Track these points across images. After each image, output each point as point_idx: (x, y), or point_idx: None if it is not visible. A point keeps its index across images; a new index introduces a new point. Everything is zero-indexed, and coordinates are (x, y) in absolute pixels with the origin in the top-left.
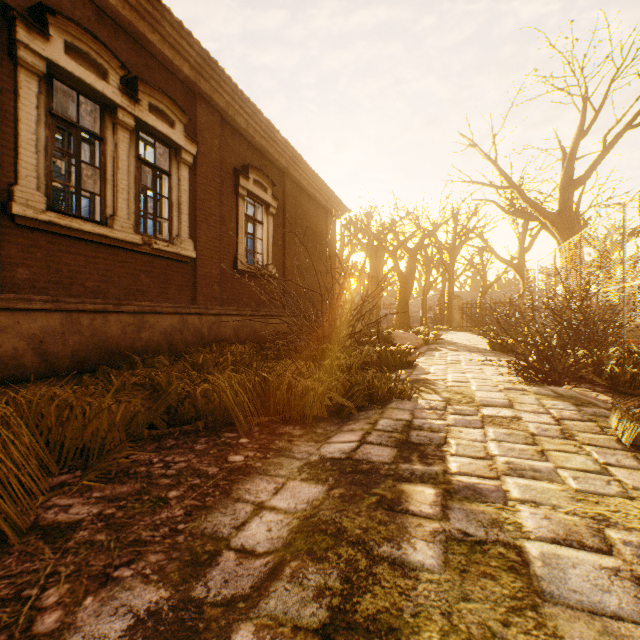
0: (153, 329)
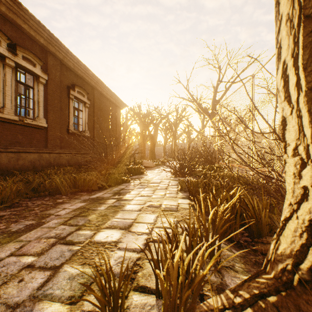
0: (25, 160)
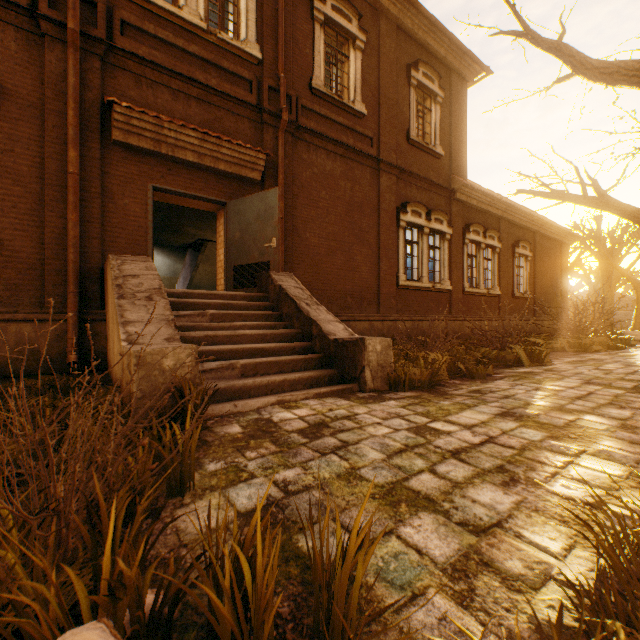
0: (491, 327)
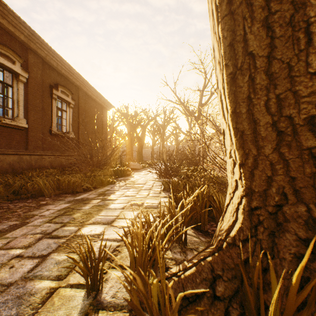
0: (3, 162)
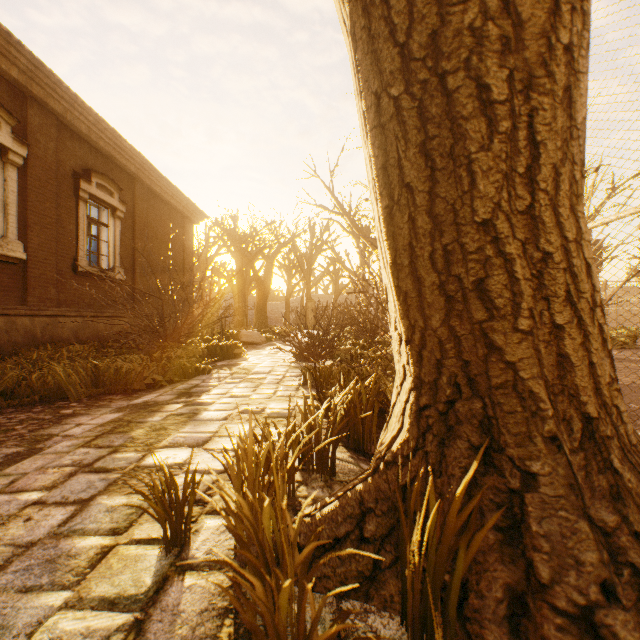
0: None
